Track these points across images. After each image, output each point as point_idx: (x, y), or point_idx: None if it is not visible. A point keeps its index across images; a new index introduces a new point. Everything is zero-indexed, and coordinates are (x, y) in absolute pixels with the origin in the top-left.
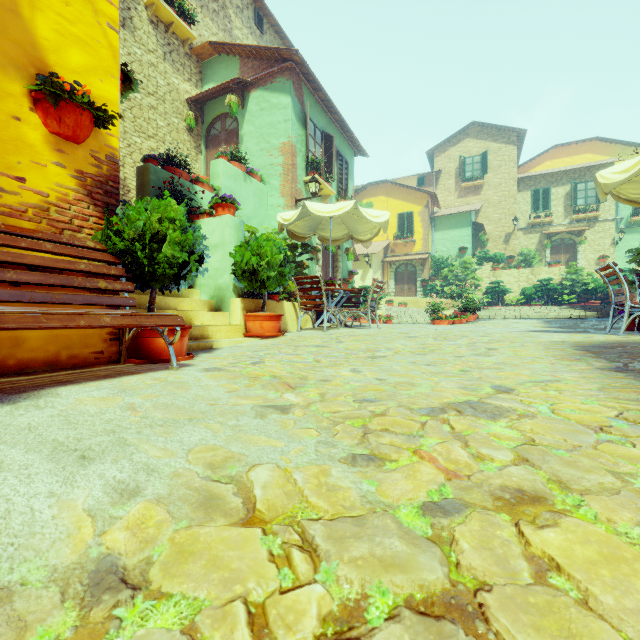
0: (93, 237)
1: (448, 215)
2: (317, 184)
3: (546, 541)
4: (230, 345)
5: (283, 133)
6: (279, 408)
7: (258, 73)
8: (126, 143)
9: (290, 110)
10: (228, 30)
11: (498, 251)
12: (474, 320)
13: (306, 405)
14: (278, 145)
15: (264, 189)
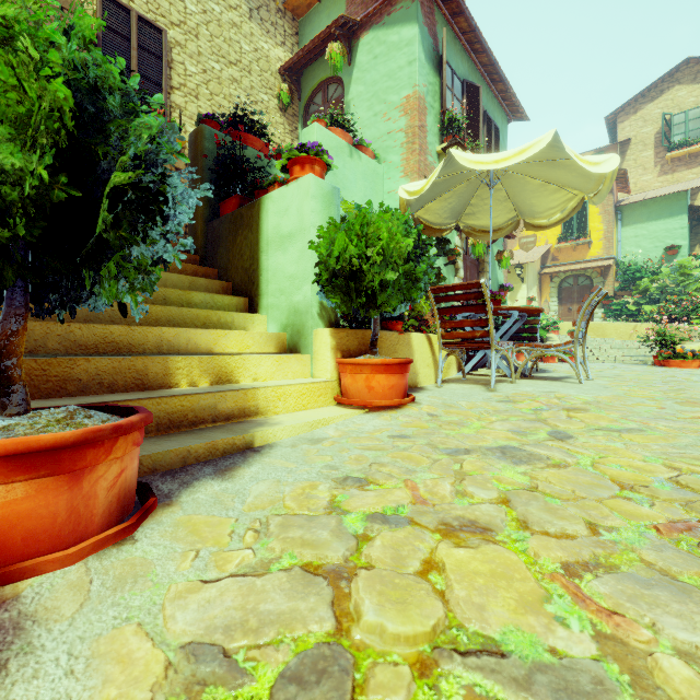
0: None
1: (645, 201)
2: (459, 149)
3: None
4: (298, 433)
5: (406, 82)
6: None
7: (370, 7)
8: None
9: (417, 45)
10: None
11: None
12: None
13: None
14: (399, 102)
15: (378, 169)
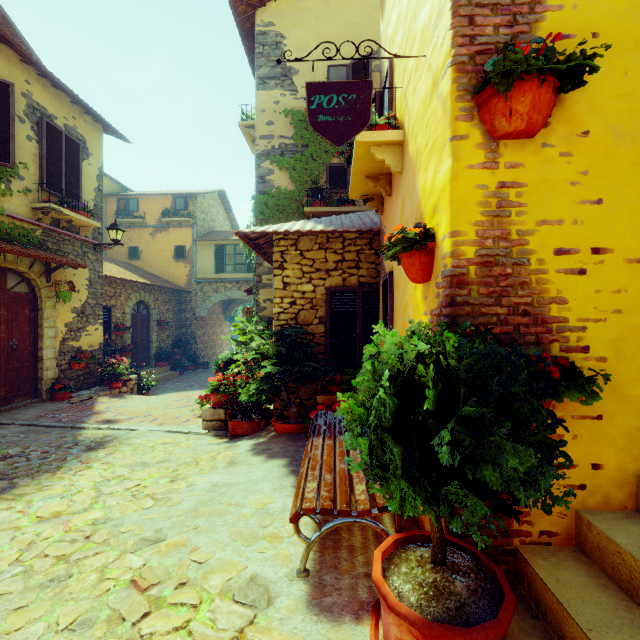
0: None
1: None
2: None
3: (62, 508)
4: None
5: None
6: (146, 542)
7: None
8: None
9: None
10: None
11: None
12: None
13: (123, 553)
14: None
15: None
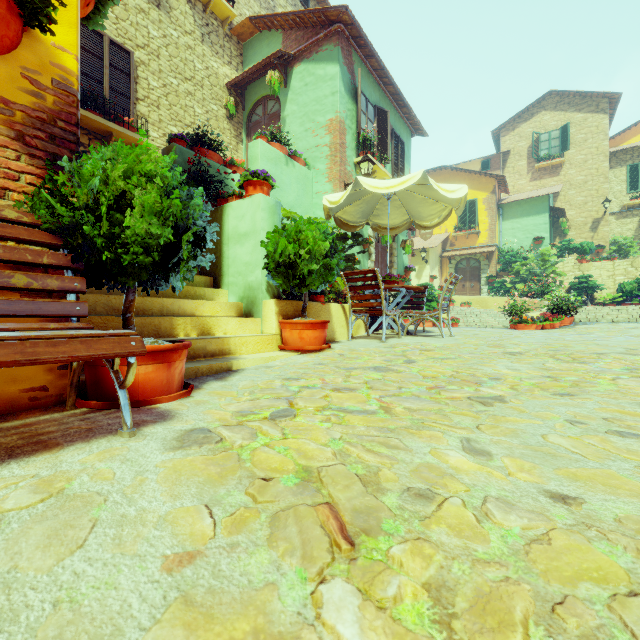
0: (18, 203)
1: (519, 201)
2: (370, 164)
3: None
4: (257, 364)
5: (330, 108)
6: None
7: (302, 44)
8: (161, 133)
9: (338, 80)
10: (271, 8)
11: (583, 240)
12: (569, 324)
13: None
14: (324, 123)
15: (308, 174)
